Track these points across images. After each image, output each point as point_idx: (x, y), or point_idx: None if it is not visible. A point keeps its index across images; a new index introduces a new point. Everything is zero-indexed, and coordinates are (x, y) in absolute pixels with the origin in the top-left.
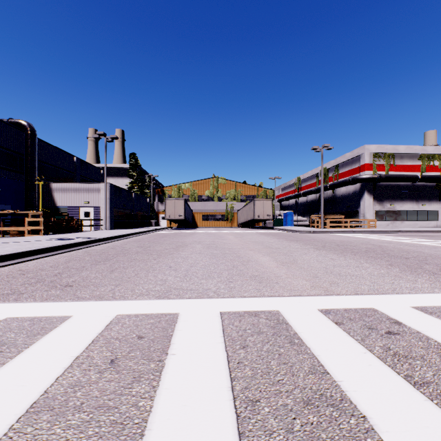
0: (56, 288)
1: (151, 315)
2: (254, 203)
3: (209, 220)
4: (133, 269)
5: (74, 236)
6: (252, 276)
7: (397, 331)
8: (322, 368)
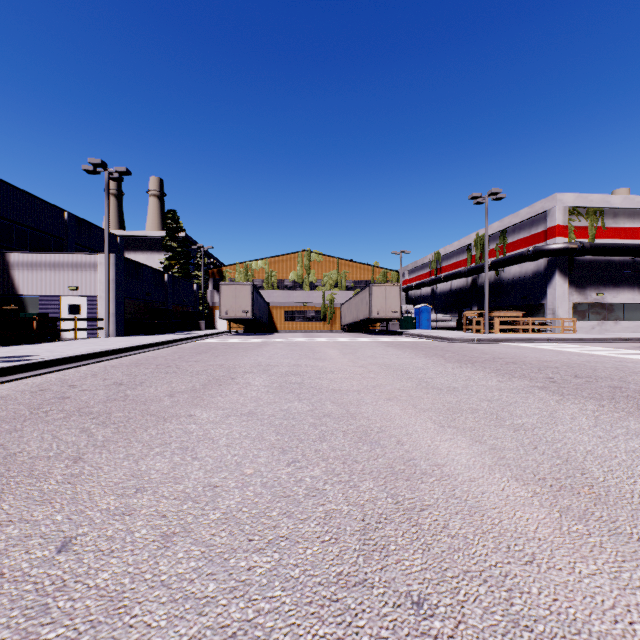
0: None
1: None
2: (370, 291)
3: (295, 319)
4: None
5: (0, 354)
6: None
7: None
8: None
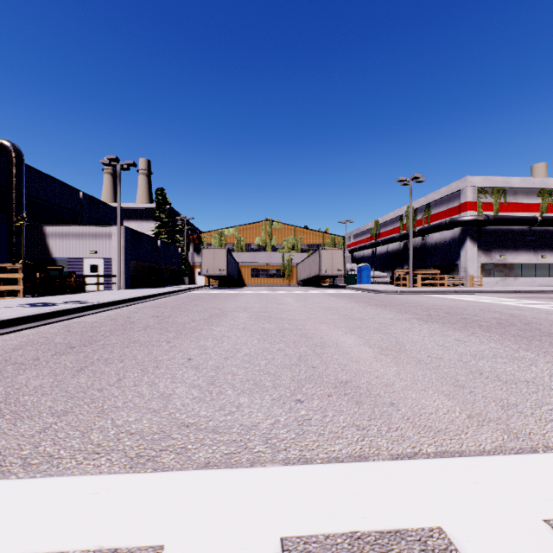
0: None
1: None
2: (320, 254)
3: (260, 276)
4: (121, 364)
5: (64, 300)
6: (338, 384)
7: None
8: None
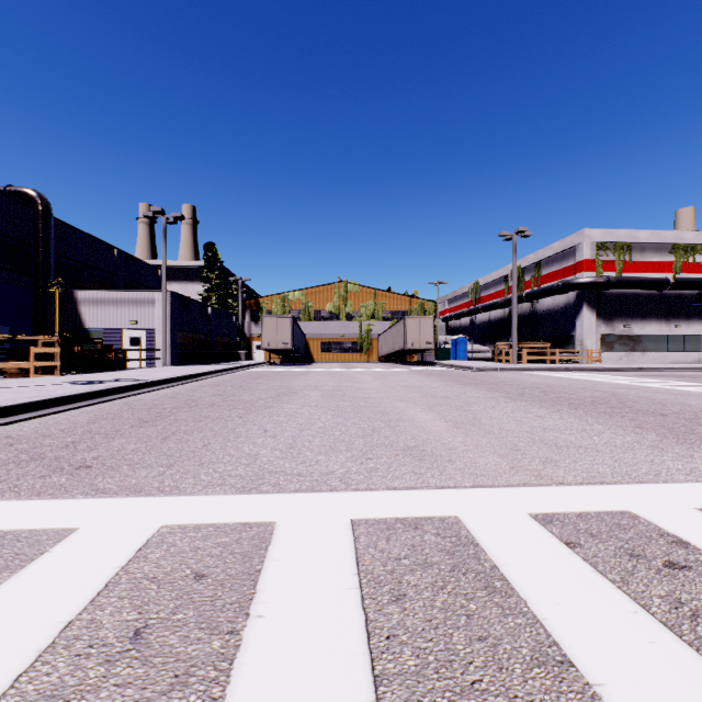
0: (62, 471)
1: (224, 528)
2: (405, 323)
3: (332, 350)
4: (201, 434)
5: (110, 377)
6: (406, 448)
7: (685, 562)
8: (557, 652)
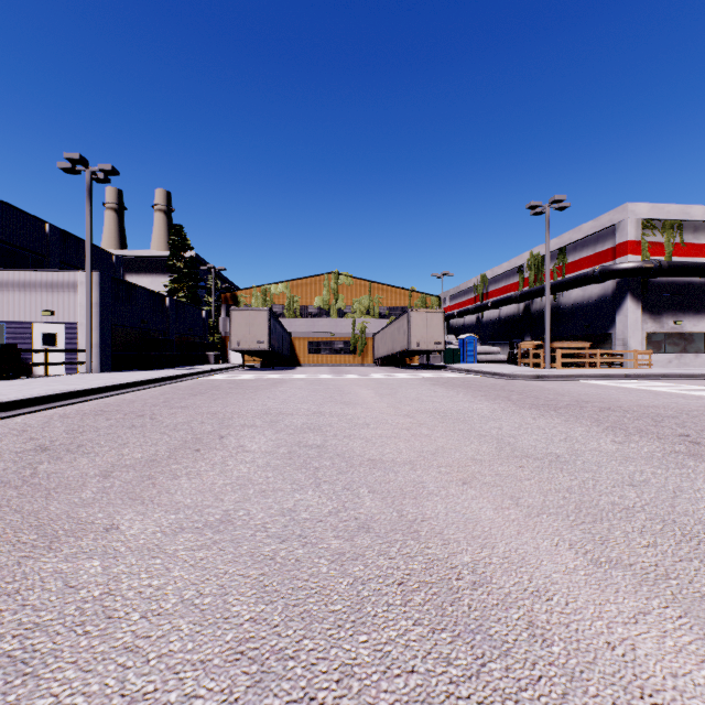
0: None
1: None
2: (409, 318)
3: (321, 351)
4: None
5: None
6: None
7: None
8: None
